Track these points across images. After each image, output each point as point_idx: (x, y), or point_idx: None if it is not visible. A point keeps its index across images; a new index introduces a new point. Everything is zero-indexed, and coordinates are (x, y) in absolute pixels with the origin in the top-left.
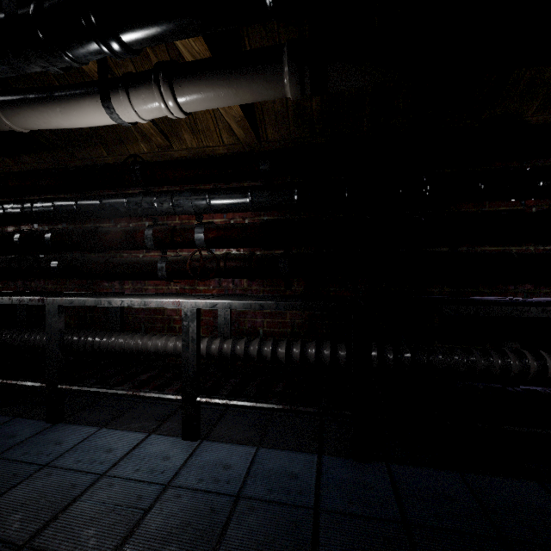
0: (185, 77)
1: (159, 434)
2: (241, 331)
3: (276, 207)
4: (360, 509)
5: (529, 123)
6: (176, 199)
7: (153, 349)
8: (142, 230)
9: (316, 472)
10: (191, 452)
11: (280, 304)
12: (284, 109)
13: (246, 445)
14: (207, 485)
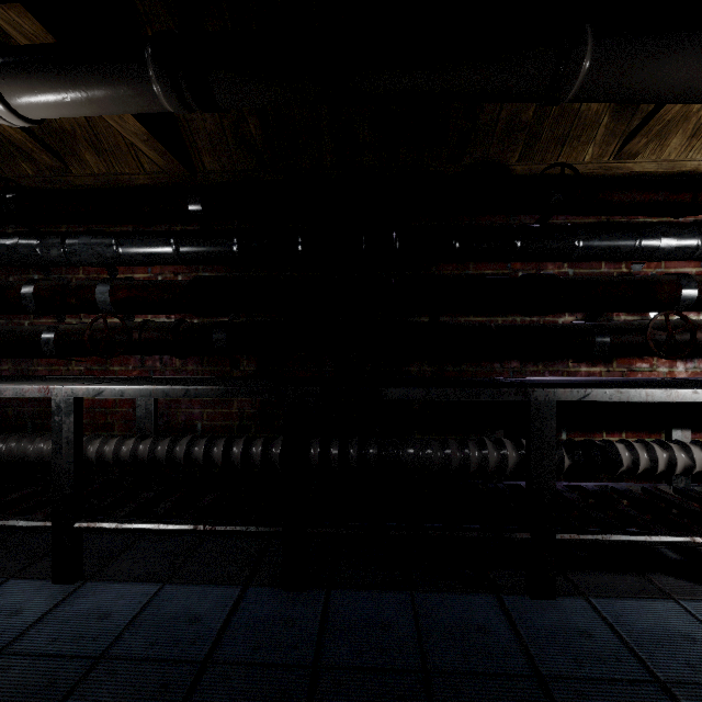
0: (10, 66)
1: (23, 578)
2: (172, 426)
3: (213, 260)
4: (265, 655)
5: (514, 173)
6: (69, 243)
7: (35, 457)
8: (19, 286)
9: (229, 610)
10: (60, 600)
11: (190, 389)
12: (220, 131)
13: (148, 582)
14: (61, 647)
